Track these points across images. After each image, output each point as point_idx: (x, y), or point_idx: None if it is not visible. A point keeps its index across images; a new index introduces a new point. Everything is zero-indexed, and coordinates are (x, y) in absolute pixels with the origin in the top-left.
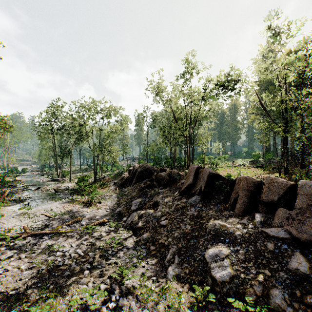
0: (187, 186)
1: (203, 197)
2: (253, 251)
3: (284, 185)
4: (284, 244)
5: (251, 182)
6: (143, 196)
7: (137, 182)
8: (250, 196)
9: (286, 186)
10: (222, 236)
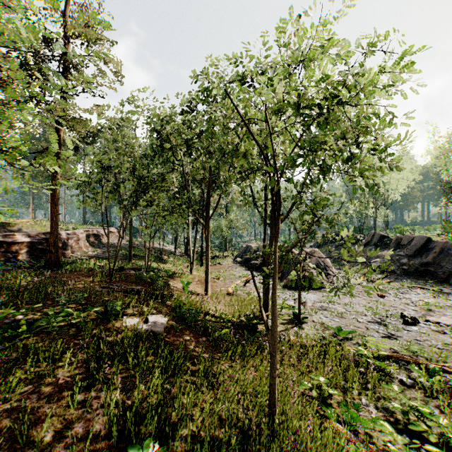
0: (367, 242)
1: (376, 246)
2: (390, 259)
3: (411, 238)
4: (402, 257)
5: (400, 238)
6: (338, 250)
7: (331, 244)
8: (398, 244)
9: (412, 238)
10: (379, 257)
